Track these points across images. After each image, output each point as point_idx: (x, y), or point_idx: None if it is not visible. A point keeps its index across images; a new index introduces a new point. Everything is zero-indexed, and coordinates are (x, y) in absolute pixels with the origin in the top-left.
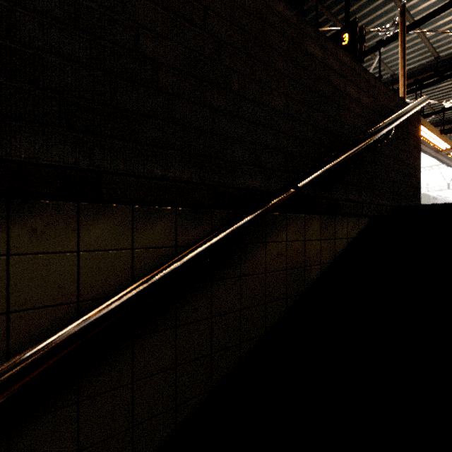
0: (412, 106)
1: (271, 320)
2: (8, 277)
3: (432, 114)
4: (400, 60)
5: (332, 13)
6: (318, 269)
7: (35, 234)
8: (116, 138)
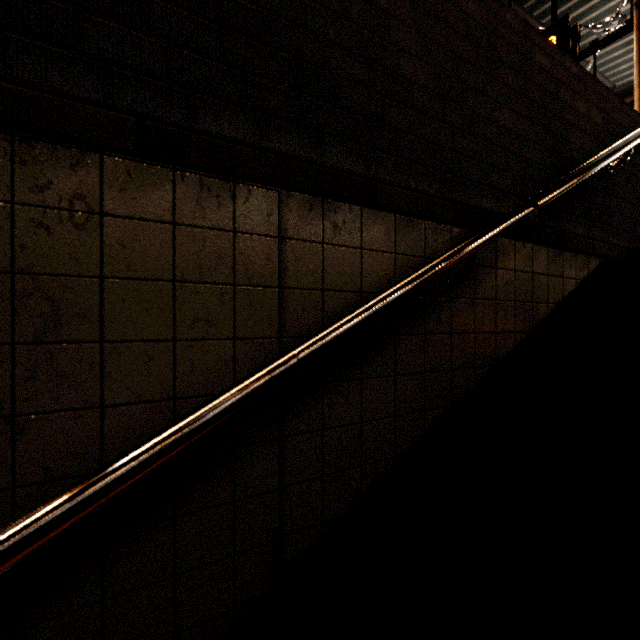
0: None
1: (501, 352)
2: (323, 262)
3: None
4: (635, 65)
5: (526, 8)
6: (546, 308)
7: (337, 230)
8: (384, 152)
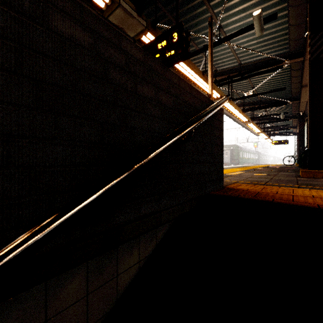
0: (212, 108)
1: None
2: None
3: (238, 99)
4: (209, 63)
5: (173, 16)
6: None
7: None
8: None
